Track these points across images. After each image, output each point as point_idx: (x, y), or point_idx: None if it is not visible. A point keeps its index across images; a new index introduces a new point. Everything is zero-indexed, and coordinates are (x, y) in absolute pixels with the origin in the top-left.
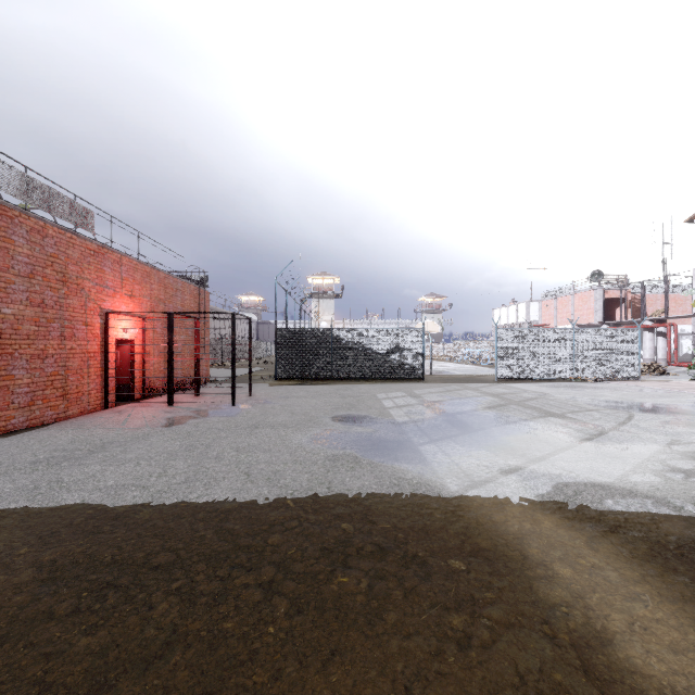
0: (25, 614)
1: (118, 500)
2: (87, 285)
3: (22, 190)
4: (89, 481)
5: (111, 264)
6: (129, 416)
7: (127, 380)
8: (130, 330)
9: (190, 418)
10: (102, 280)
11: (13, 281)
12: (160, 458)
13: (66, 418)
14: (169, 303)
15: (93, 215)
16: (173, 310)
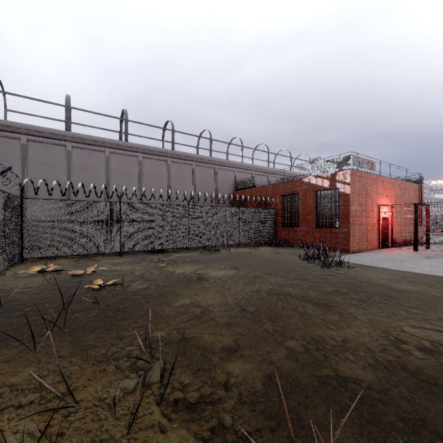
0: (441, 285)
1: (438, 274)
2: (372, 194)
3: (356, 163)
4: (416, 268)
5: (380, 183)
6: (398, 252)
7: (384, 237)
8: (387, 213)
9: (437, 257)
10: (377, 191)
11: (354, 197)
12: (440, 267)
13: (367, 250)
14: (402, 197)
15: (374, 163)
16: (404, 200)
